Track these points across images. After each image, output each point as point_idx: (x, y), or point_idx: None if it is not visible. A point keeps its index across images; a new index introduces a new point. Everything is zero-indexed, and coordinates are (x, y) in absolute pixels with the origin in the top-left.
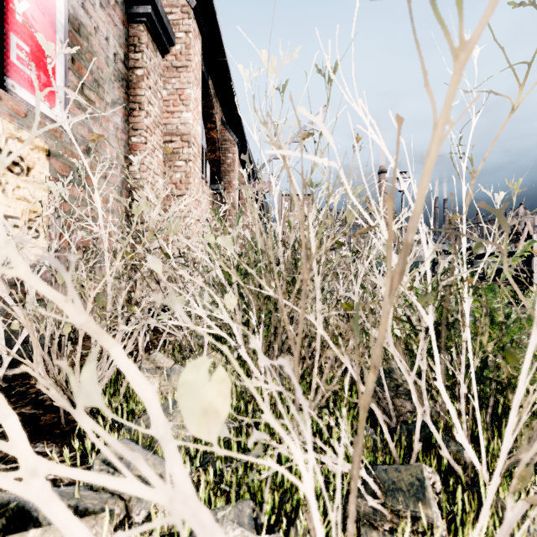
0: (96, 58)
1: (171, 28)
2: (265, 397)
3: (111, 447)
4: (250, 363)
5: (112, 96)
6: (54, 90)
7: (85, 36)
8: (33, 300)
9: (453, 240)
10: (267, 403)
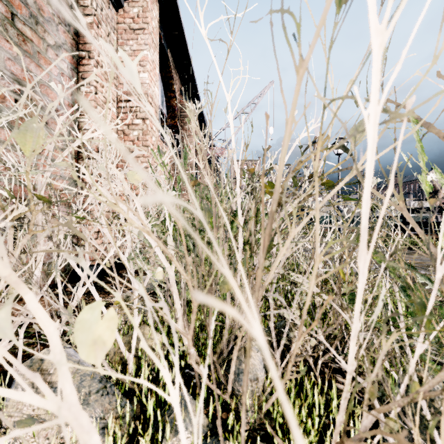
0: None
1: None
2: None
3: None
4: None
5: (56, 39)
6: None
7: None
8: None
9: None
10: None
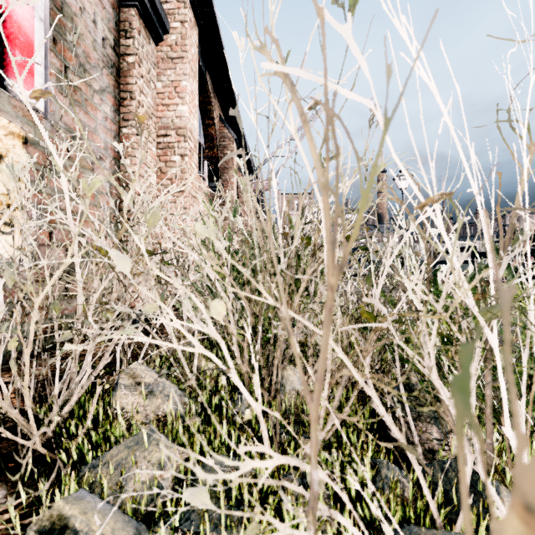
0: (60, 15)
1: (165, 14)
2: (263, 430)
3: (52, 510)
4: (243, 390)
5: (101, 84)
6: (33, 71)
7: (69, 16)
8: (0, 303)
9: (502, 231)
10: (265, 437)
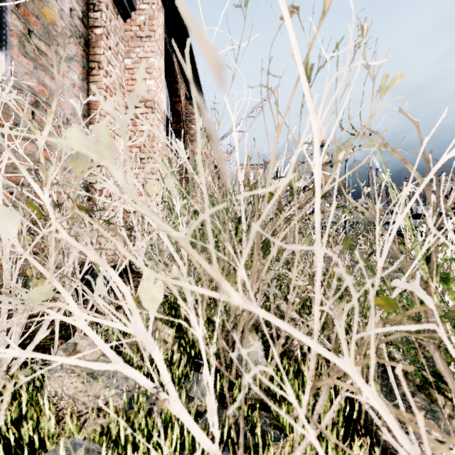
0: None
1: None
2: None
3: None
4: (189, 424)
5: (68, 52)
6: None
7: None
8: None
9: None
10: None
